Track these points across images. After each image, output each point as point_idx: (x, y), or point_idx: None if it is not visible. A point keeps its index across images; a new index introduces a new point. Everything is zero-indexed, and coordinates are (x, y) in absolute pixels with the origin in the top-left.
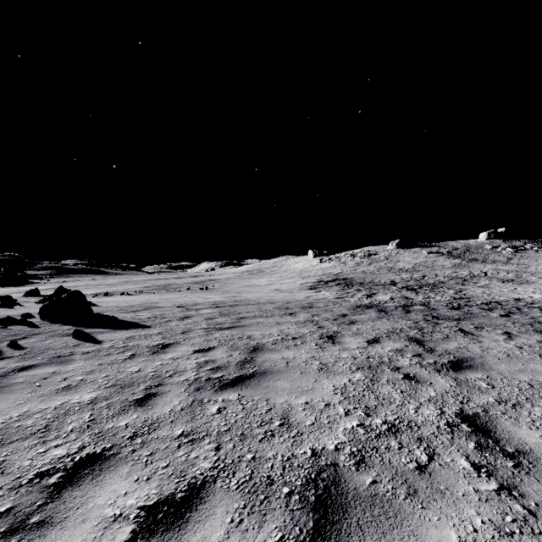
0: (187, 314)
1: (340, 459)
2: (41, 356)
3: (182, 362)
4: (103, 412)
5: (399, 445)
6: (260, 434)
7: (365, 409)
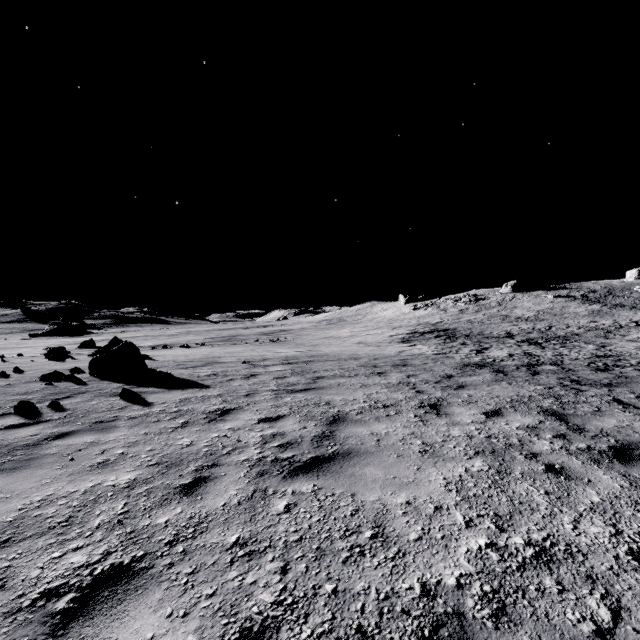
0: (253, 372)
1: (466, 604)
2: (82, 420)
3: (243, 435)
4: (141, 500)
5: (558, 587)
6: (344, 551)
7: (495, 518)
